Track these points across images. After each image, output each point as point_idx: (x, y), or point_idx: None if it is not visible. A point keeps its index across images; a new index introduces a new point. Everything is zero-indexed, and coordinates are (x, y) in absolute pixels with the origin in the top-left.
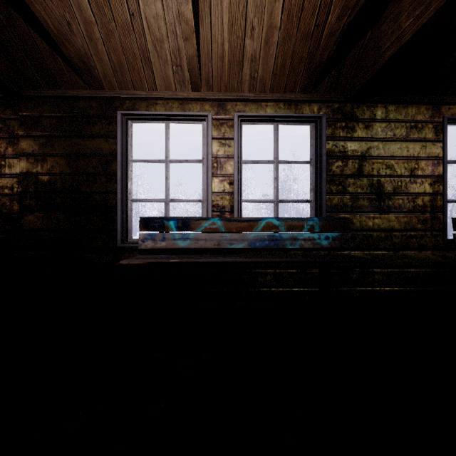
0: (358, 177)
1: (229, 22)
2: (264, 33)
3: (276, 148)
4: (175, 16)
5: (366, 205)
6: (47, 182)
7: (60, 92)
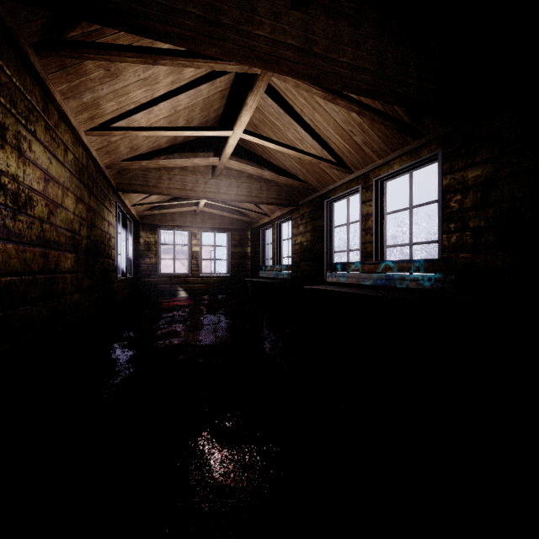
0: (481, 207)
1: (340, 137)
2: (358, 129)
3: (410, 195)
4: (320, 149)
5: (492, 240)
6: (306, 246)
7: (307, 199)
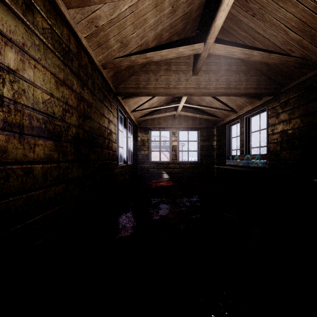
0: None
1: None
2: None
3: None
4: None
5: None
6: (291, 134)
7: (296, 82)
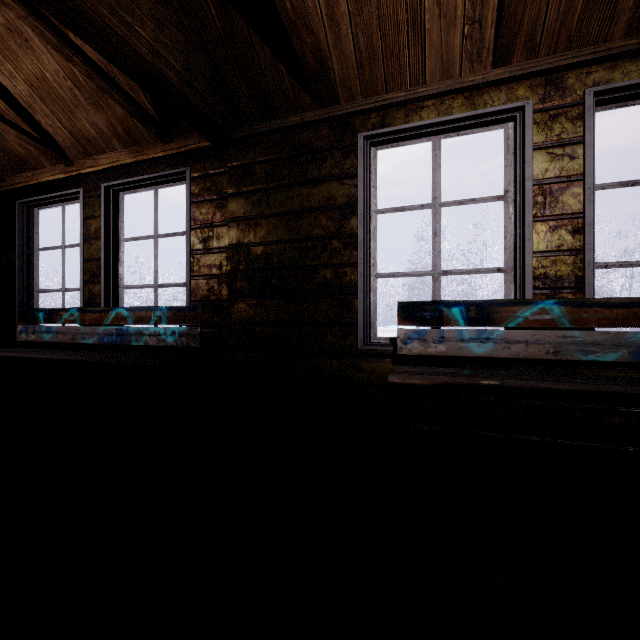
0: None
1: None
2: None
3: None
4: None
5: None
6: (261, 255)
7: (278, 123)
